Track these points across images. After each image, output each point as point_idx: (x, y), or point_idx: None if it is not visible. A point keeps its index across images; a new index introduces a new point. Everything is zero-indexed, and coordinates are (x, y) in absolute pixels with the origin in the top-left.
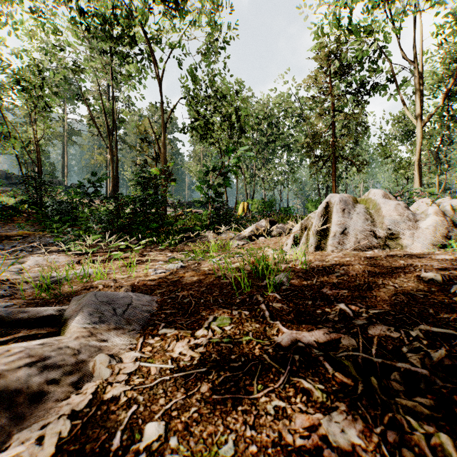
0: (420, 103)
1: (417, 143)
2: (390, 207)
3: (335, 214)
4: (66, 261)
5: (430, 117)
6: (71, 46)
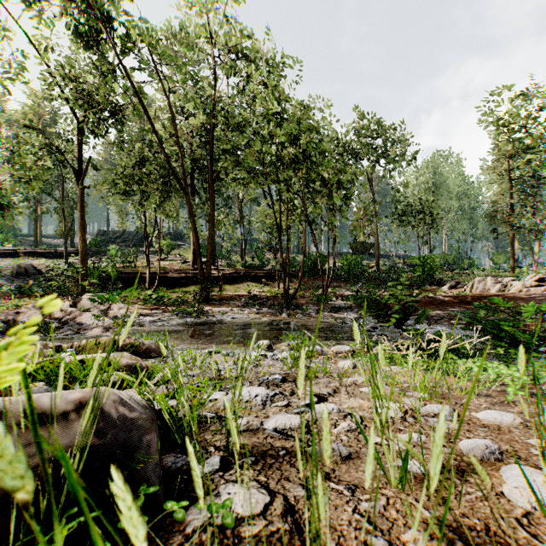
0: None
1: None
2: (489, 283)
3: (475, 284)
4: None
5: None
6: None
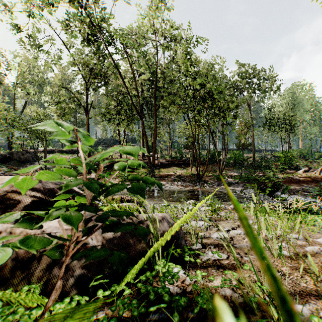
0: None
1: None
2: None
3: None
4: None
5: None
6: None
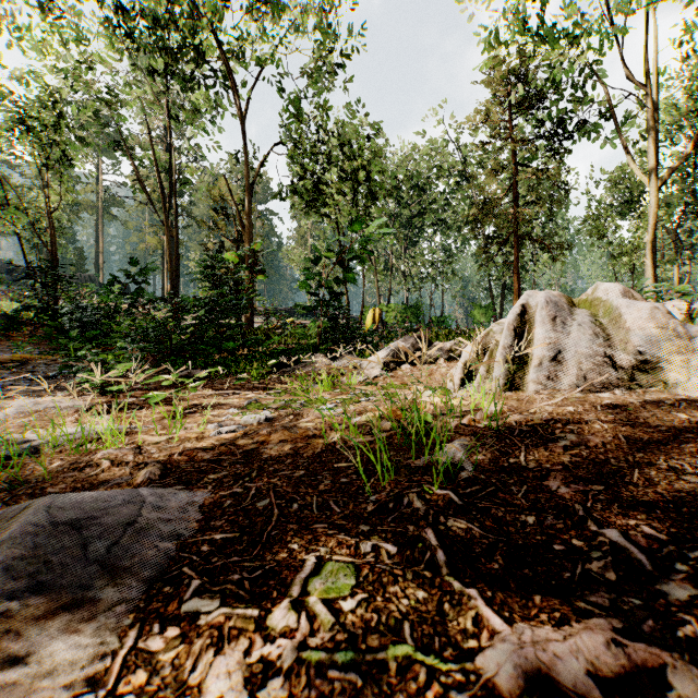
0: (654, 151)
1: (650, 215)
2: (640, 313)
3: (538, 326)
4: (74, 407)
5: (671, 172)
6: (104, 64)
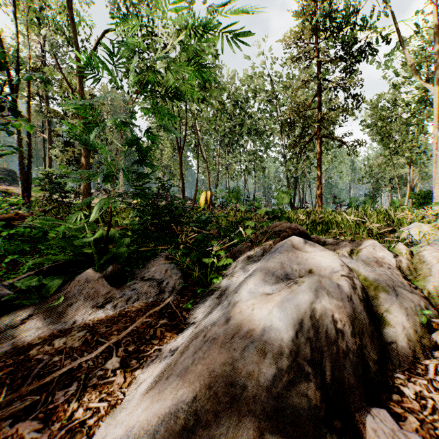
0: None
1: None
2: None
3: None
4: None
5: None
6: None
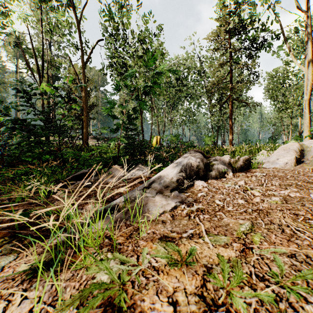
0: (311, 49)
1: (308, 85)
2: None
3: None
4: None
5: None
6: None
